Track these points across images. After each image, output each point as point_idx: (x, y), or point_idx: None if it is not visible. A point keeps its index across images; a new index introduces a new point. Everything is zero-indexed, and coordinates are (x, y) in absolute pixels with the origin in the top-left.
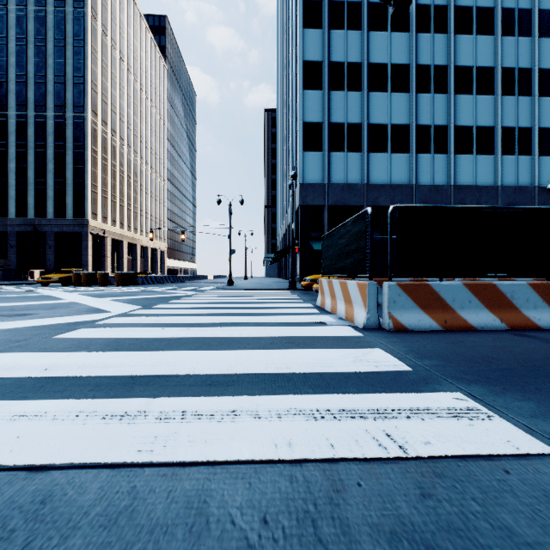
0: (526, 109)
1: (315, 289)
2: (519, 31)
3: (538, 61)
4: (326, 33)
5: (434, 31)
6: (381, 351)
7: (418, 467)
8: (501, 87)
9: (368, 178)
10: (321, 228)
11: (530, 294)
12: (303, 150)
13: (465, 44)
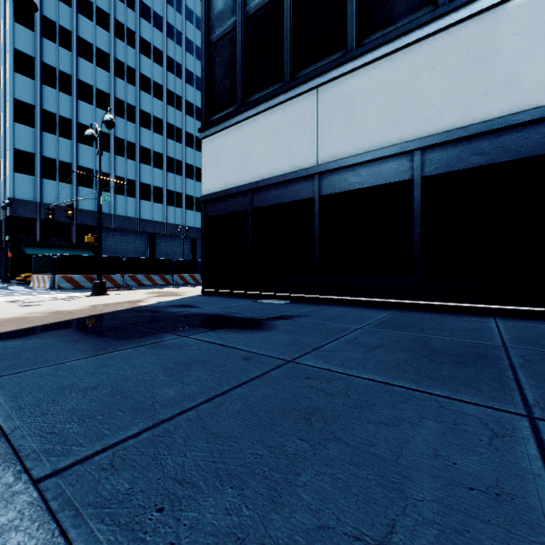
0: (180, 183)
1: (29, 280)
2: (176, 139)
3: (186, 158)
4: (39, 86)
5: (127, 119)
6: (50, 290)
7: (45, 292)
8: (167, 166)
9: (77, 204)
10: (34, 236)
11: (103, 278)
12: (15, 171)
13: (147, 134)
